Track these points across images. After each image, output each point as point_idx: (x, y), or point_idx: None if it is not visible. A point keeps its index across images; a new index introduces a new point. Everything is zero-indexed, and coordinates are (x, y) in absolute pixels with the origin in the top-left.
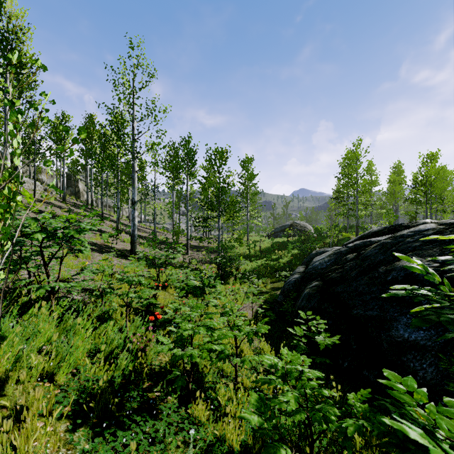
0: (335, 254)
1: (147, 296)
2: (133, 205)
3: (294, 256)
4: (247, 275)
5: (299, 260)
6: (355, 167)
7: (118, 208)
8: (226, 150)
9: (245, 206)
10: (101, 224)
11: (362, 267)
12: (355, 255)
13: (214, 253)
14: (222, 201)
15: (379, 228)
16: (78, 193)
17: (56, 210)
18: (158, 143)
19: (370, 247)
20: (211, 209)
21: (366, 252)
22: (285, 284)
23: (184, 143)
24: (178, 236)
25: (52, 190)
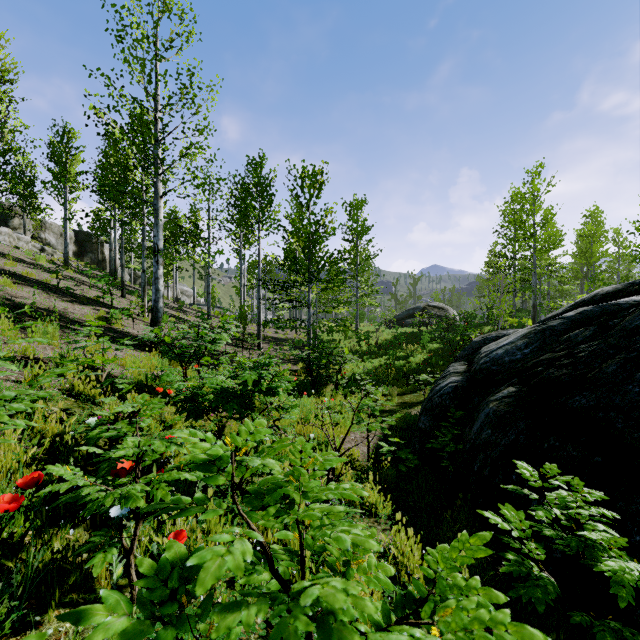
0: (539, 332)
1: (5, 416)
2: (156, 256)
3: (432, 353)
4: (356, 382)
5: (442, 359)
6: (531, 210)
7: (144, 271)
8: (321, 170)
9: (353, 276)
10: (113, 296)
11: (632, 351)
12: (594, 330)
13: (303, 349)
14: (315, 259)
15: (617, 286)
16: (103, 262)
17: (41, 274)
18: (197, 142)
19: (635, 309)
20: (296, 271)
21: (627, 319)
22: (433, 395)
23: (254, 167)
24: (245, 321)
25: (53, 251)
